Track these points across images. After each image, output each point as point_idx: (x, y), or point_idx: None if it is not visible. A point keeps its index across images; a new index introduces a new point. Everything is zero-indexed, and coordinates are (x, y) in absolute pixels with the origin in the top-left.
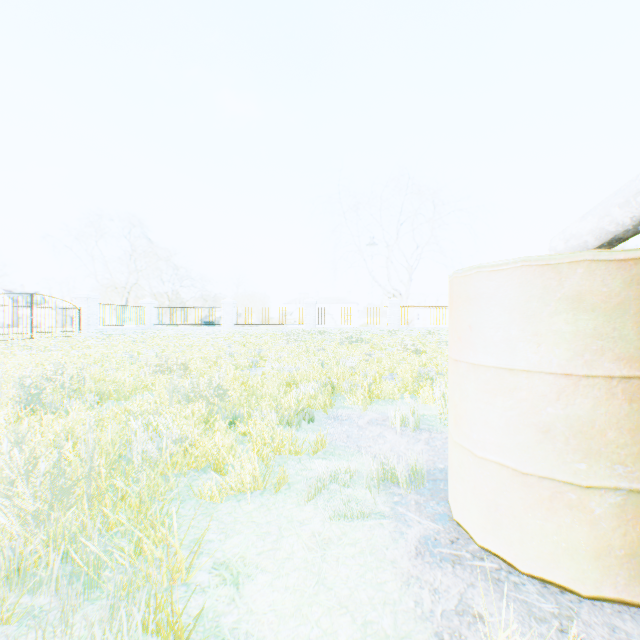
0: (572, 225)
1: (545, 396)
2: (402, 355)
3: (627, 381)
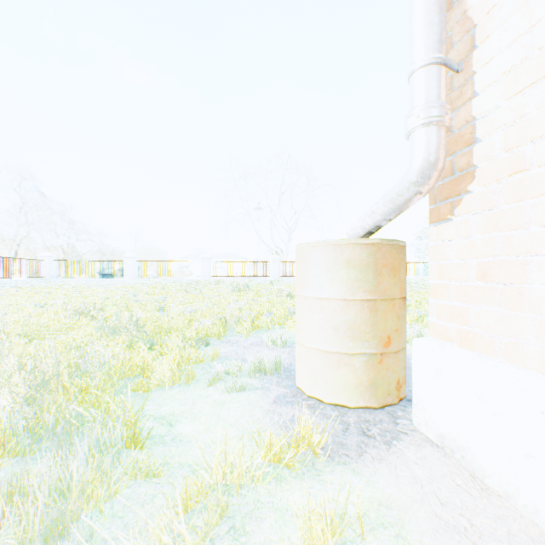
0: (354, 222)
1: (336, 311)
2: (279, 299)
3: (369, 301)
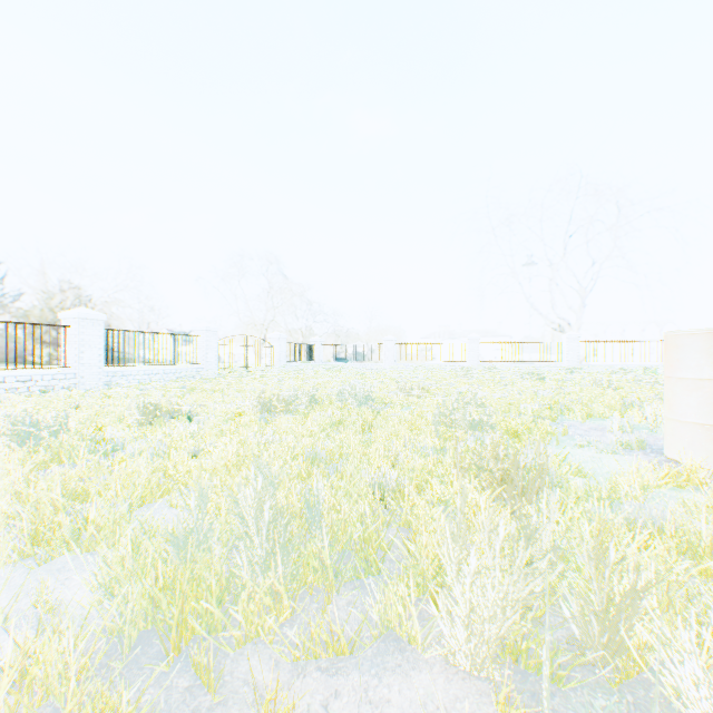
0: None
1: None
2: (596, 390)
3: None
